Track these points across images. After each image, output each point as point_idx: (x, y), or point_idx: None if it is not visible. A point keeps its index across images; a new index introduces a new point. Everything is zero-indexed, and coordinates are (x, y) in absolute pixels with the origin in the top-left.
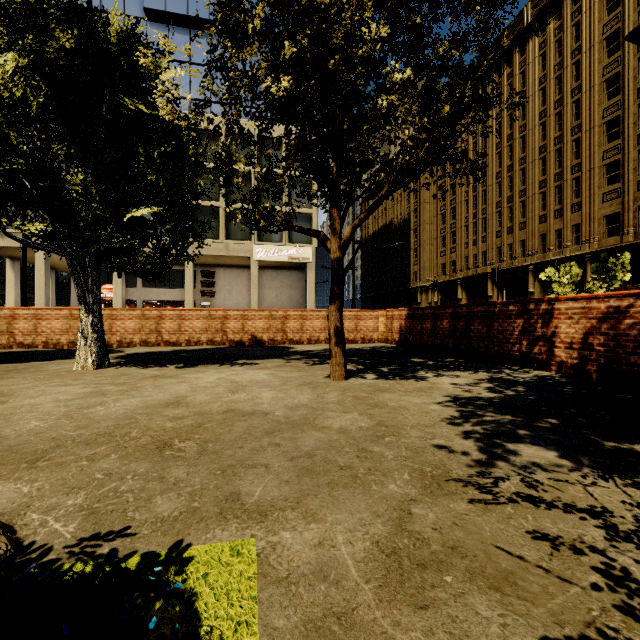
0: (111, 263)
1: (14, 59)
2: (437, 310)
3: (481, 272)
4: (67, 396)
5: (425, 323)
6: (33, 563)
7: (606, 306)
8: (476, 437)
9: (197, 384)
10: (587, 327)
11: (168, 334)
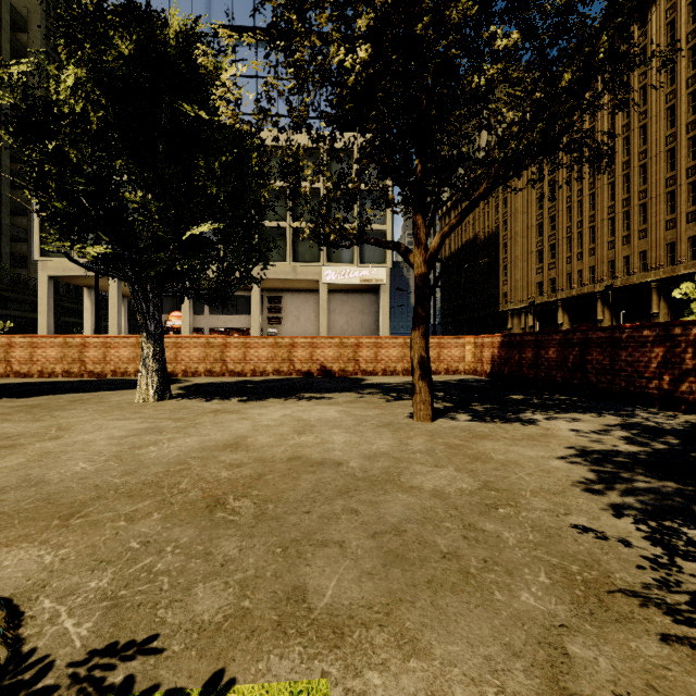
0: (173, 287)
1: (74, 72)
2: (541, 336)
3: (588, 291)
4: (122, 432)
5: (525, 352)
6: (23, 691)
7: None
8: (633, 515)
9: (260, 422)
10: None
11: (233, 363)
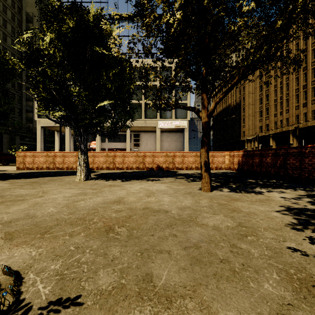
0: (92, 130)
1: (49, 36)
2: (263, 151)
3: (285, 130)
4: (69, 194)
5: (255, 159)
6: None
7: None
8: None
9: (130, 191)
10: None
11: (118, 164)
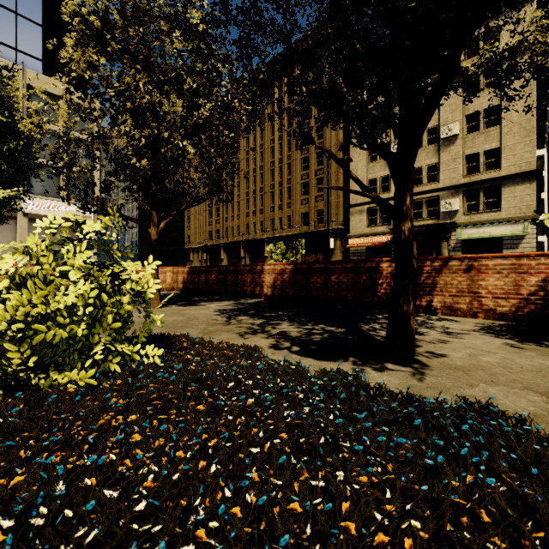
0: None
1: None
2: (209, 268)
3: (237, 240)
4: None
5: (201, 276)
6: None
7: (280, 268)
8: (226, 317)
9: None
10: (274, 277)
11: None
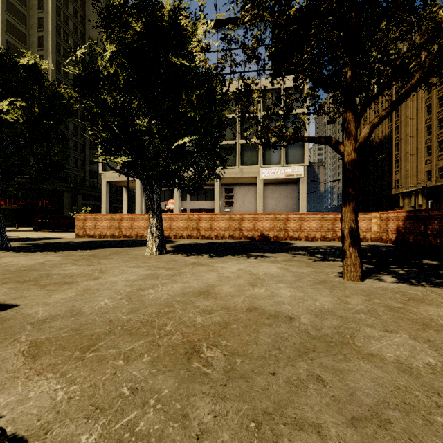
0: (167, 182)
1: (110, 49)
2: None
3: None
4: (134, 276)
5: (431, 224)
6: None
7: None
8: None
9: (223, 274)
10: None
11: (204, 231)
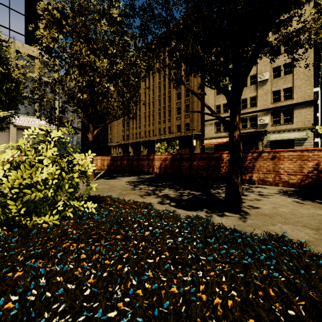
0: None
1: None
2: (122, 157)
3: (138, 141)
4: None
5: (118, 162)
6: None
7: (164, 157)
8: (132, 186)
9: None
10: (160, 163)
11: None
